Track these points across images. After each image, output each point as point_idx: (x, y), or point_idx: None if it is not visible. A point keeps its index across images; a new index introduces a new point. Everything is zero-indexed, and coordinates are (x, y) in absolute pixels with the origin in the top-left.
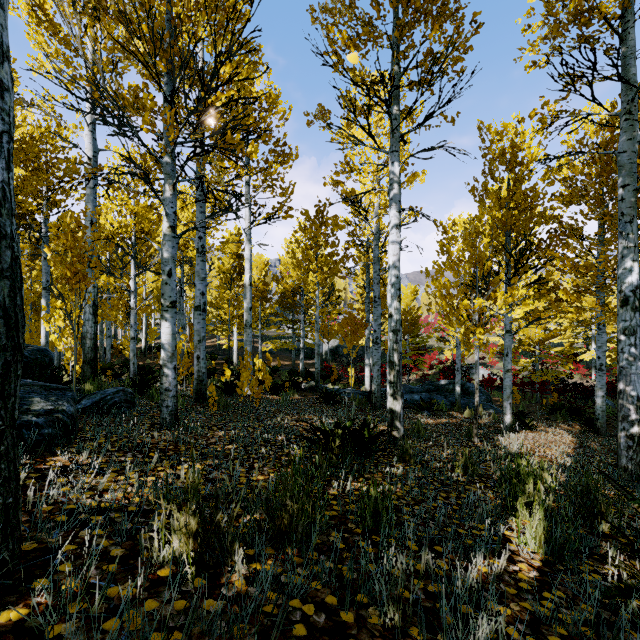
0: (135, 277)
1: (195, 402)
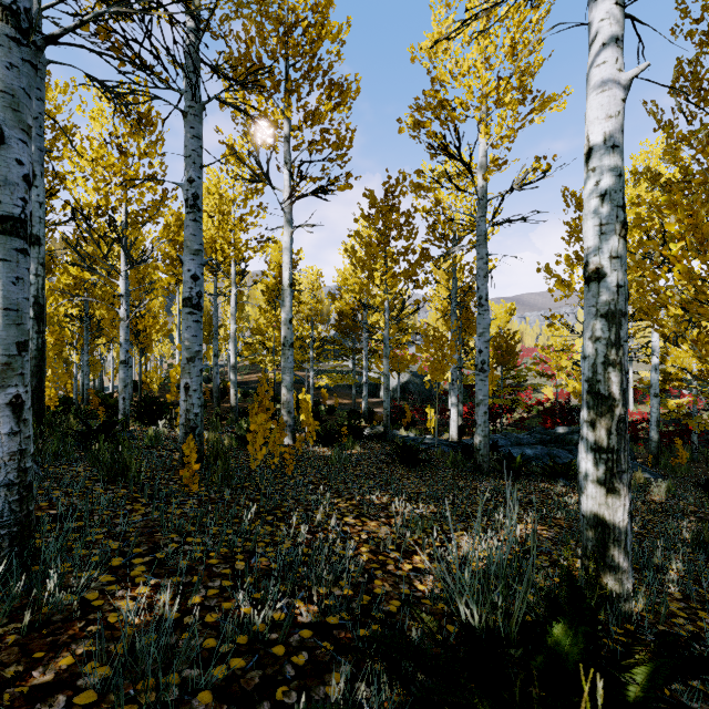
0: (126, 274)
1: (181, 465)
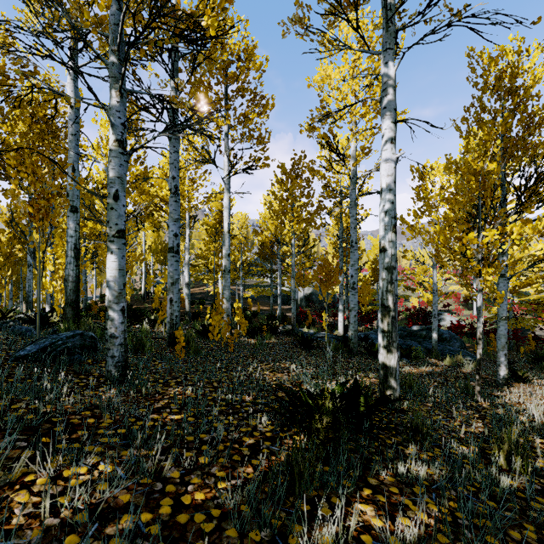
0: None
1: (168, 346)
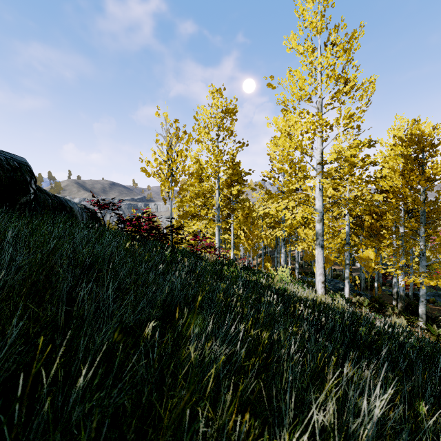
0: None
1: None
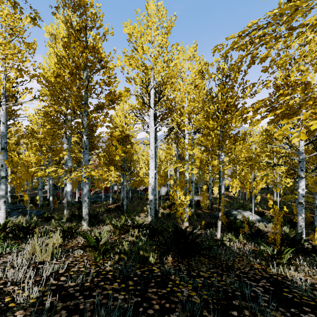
0: None
1: None
